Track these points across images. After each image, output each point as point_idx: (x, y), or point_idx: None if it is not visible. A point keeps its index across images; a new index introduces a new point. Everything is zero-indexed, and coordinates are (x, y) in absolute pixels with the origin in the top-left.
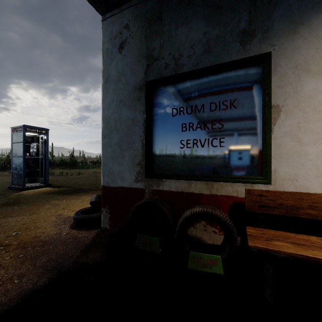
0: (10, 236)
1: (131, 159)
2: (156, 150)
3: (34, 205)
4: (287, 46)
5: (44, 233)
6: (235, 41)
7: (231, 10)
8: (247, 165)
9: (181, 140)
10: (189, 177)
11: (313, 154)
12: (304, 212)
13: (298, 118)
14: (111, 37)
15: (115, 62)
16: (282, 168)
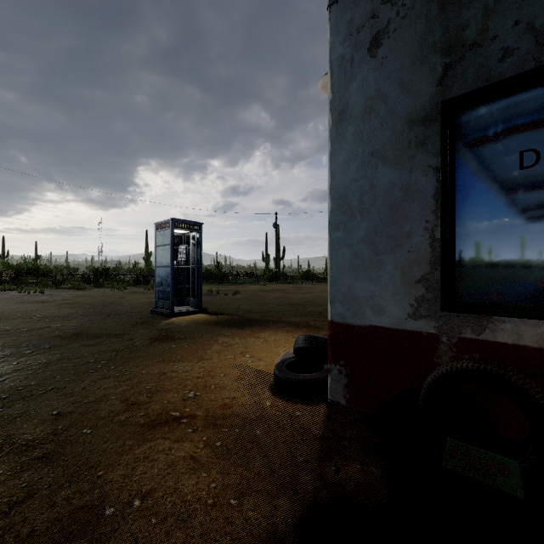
0: (188, 399)
1: (401, 270)
2: (468, 250)
3: (196, 342)
4: None
5: (235, 399)
6: None
7: None
8: None
9: None
10: None
11: None
12: None
13: None
14: (351, 32)
15: (360, 78)
16: None
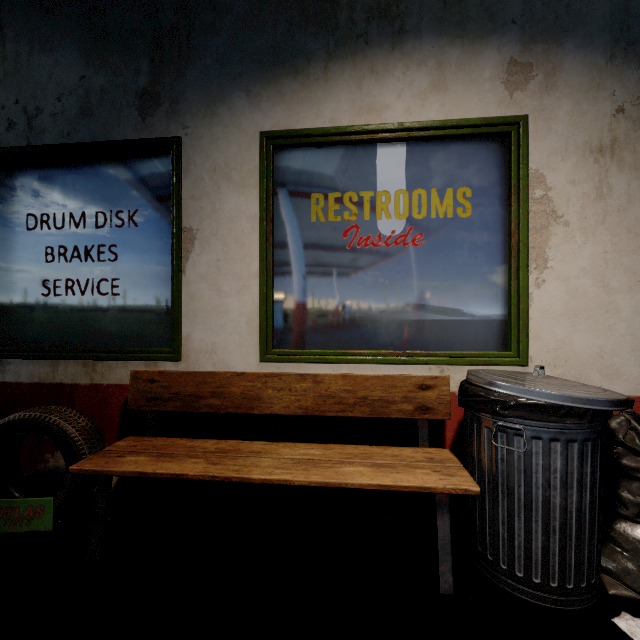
0: None
1: None
2: None
3: None
4: (203, 132)
5: None
6: (131, 105)
7: (125, 47)
8: (155, 328)
9: (45, 279)
10: (52, 354)
11: (235, 311)
12: (205, 403)
13: (217, 252)
14: None
15: None
16: (197, 334)
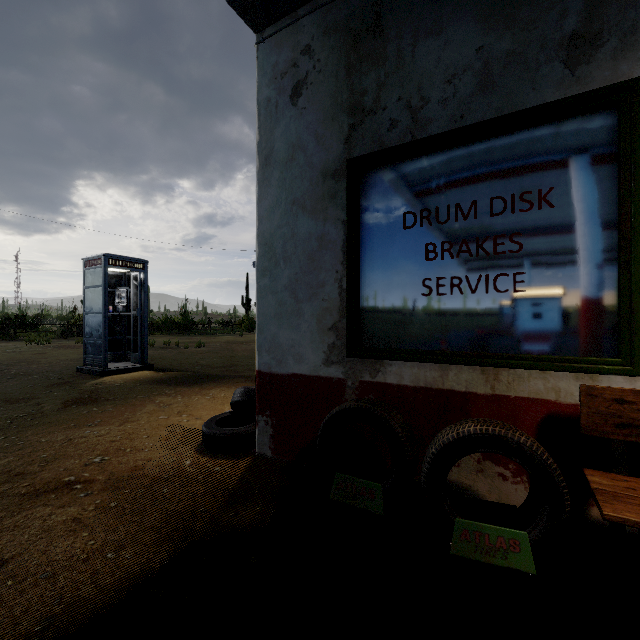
0: (92, 465)
1: (317, 318)
2: (368, 299)
3: (127, 404)
4: None
5: (150, 460)
6: (553, 59)
7: None
8: (581, 332)
9: (425, 278)
10: (443, 358)
11: None
12: None
13: None
14: (276, 76)
15: (283, 124)
16: None
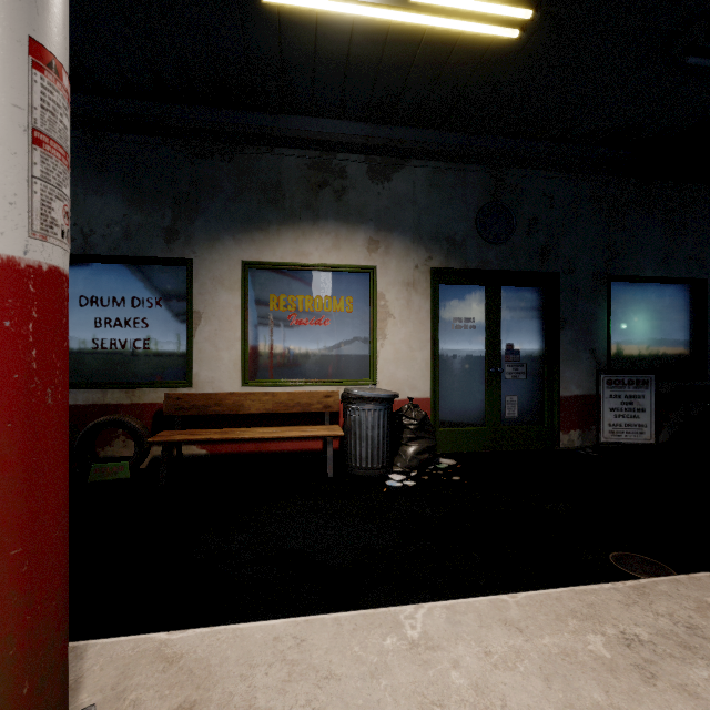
0: None
1: None
2: None
3: None
4: (207, 257)
5: None
6: (160, 236)
7: (155, 201)
8: (174, 369)
9: (95, 338)
10: (104, 386)
11: (226, 359)
12: (212, 410)
13: (215, 326)
14: None
15: None
16: (203, 372)
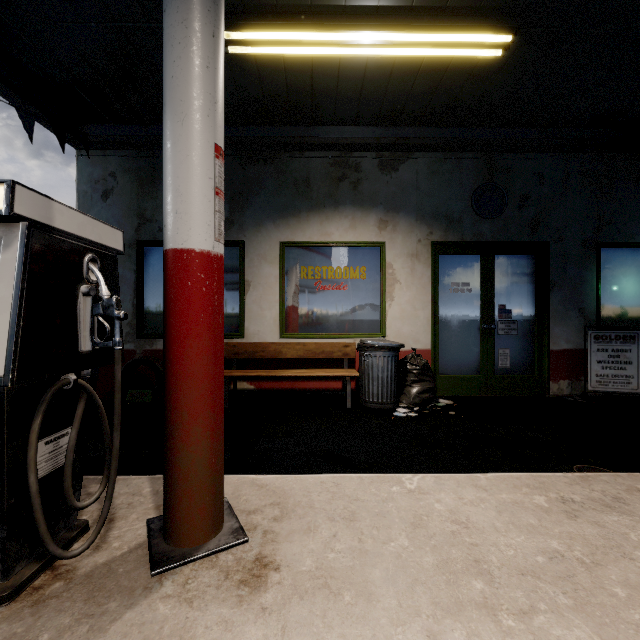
0: None
1: None
2: (149, 310)
3: None
4: (254, 239)
5: None
6: None
7: None
8: (230, 324)
9: None
10: None
11: (268, 317)
12: (258, 355)
13: (260, 291)
14: (92, 180)
15: (97, 210)
16: (251, 326)
